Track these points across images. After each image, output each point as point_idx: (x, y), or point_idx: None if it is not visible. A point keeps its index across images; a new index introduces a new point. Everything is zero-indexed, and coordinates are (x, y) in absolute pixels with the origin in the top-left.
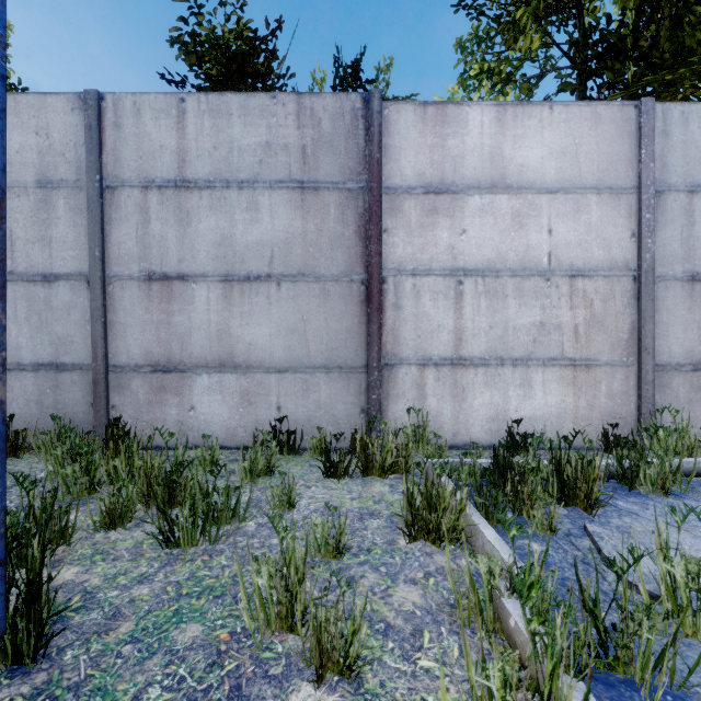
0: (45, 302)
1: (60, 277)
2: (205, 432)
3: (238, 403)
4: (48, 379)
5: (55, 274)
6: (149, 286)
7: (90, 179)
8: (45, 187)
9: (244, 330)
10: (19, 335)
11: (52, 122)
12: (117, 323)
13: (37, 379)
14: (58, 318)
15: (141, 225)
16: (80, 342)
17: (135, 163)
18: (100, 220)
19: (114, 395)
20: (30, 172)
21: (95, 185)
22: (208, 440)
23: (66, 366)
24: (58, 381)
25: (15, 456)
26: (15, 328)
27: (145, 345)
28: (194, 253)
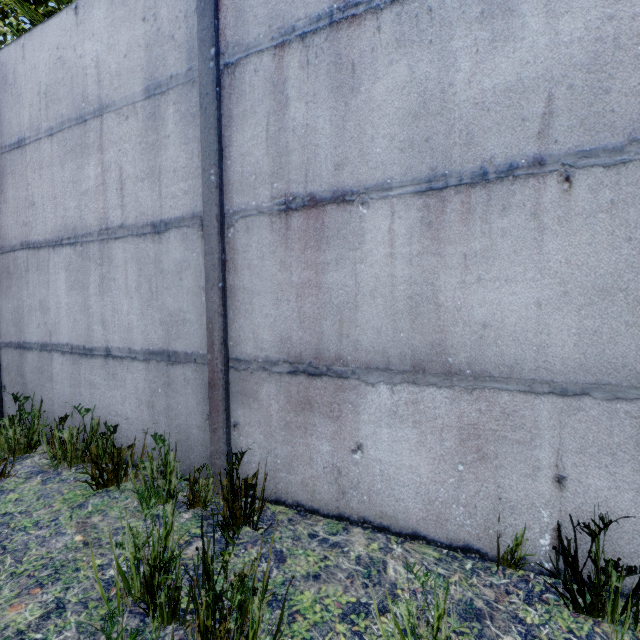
0: (155, 264)
1: (170, 225)
2: (382, 496)
3: (452, 452)
4: (159, 373)
5: (164, 221)
6: (286, 222)
7: (202, 58)
8: (153, 95)
9: (470, 294)
10: (129, 311)
11: None
12: (240, 290)
13: (148, 372)
14: (169, 285)
15: (274, 115)
16: (193, 320)
17: (264, 8)
18: (215, 122)
19: (236, 407)
20: (137, 79)
21: (209, 66)
22: (388, 515)
23: (178, 356)
24: (169, 378)
25: (117, 485)
26: (126, 301)
27: (279, 326)
28: (363, 145)
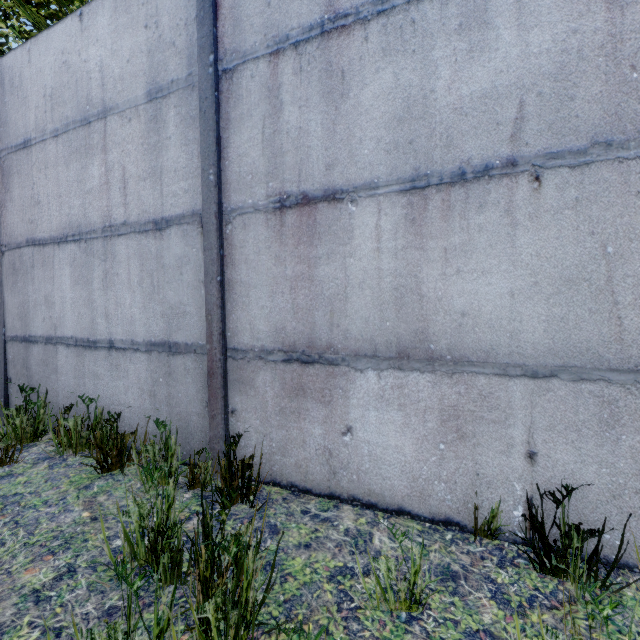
0: (156, 259)
1: (171, 222)
2: (370, 475)
3: (434, 432)
4: (161, 364)
5: (166, 218)
6: (280, 218)
7: (202, 64)
8: (155, 99)
9: (450, 285)
10: (132, 305)
11: (160, 2)
12: (237, 283)
13: (150, 363)
14: (170, 279)
15: (269, 118)
16: (193, 313)
17: (260, 18)
18: (214, 125)
19: (234, 394)
20: (140, 83)
21: (208, 71)
22: (375, 493)
23: (178, 347)
24: (170, 368)
25: (121, 469)
26: (129, 295)
27: (274, 317)
28: (352, 147)
